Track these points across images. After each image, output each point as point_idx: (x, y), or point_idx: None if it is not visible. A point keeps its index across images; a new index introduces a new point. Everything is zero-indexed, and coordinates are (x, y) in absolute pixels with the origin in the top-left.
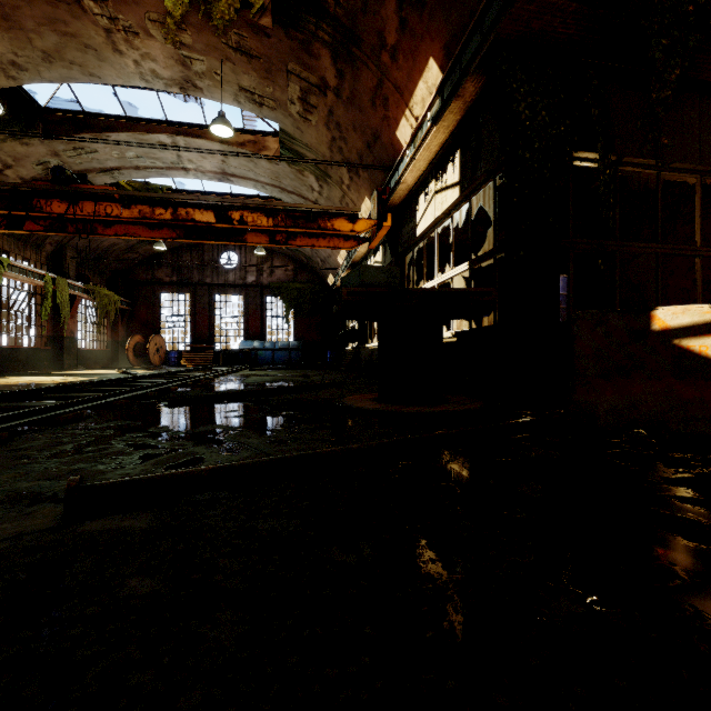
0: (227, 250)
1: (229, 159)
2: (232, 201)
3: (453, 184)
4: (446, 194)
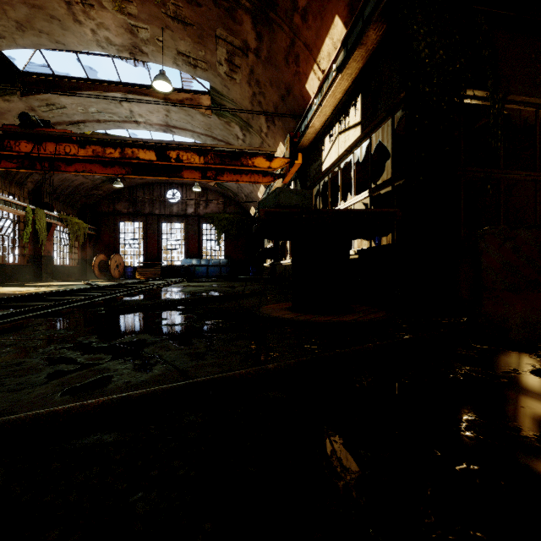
0: (171, 188)
1: (171, 113)
2: (170, 142)
3: (355, 125)
4: (348, 134)
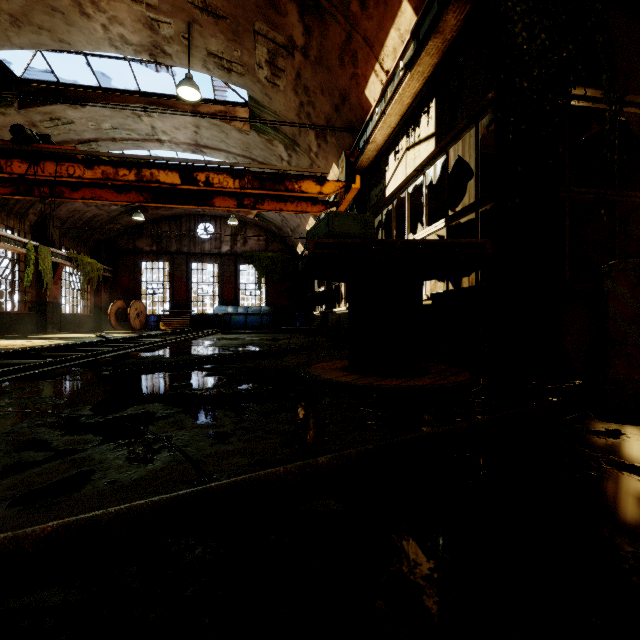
0: (203, 221)
1: (201, 130)
2: (197, 162)
3: (428, 137)
4: (419, 149)
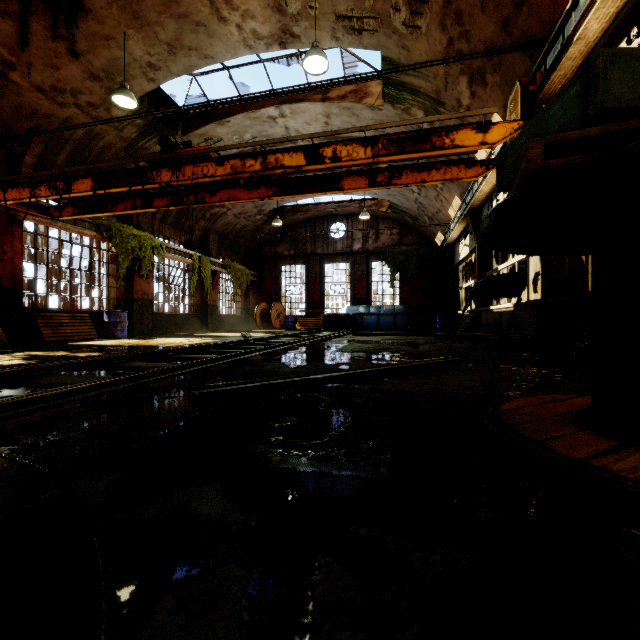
0: (335, 221)
1: (331, 119)
2: (323, 134)
3: None
4: None
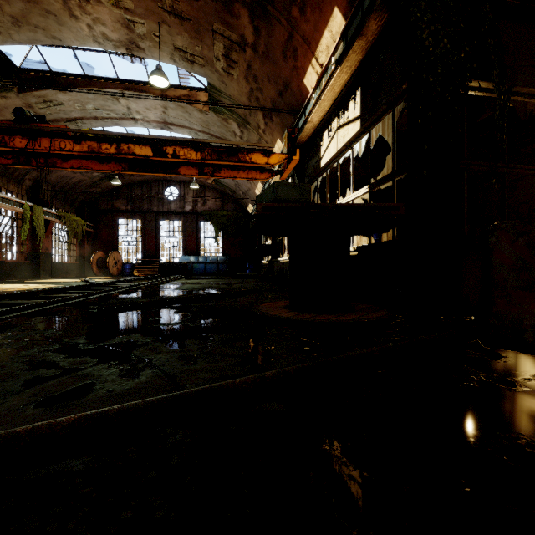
0: (169, 185)
1: (168, 110)
2: (166, 138)
3: (354, 119)
4: (347, 128)
